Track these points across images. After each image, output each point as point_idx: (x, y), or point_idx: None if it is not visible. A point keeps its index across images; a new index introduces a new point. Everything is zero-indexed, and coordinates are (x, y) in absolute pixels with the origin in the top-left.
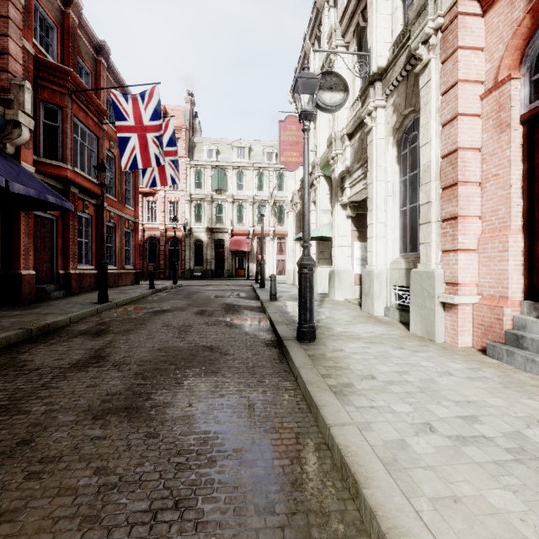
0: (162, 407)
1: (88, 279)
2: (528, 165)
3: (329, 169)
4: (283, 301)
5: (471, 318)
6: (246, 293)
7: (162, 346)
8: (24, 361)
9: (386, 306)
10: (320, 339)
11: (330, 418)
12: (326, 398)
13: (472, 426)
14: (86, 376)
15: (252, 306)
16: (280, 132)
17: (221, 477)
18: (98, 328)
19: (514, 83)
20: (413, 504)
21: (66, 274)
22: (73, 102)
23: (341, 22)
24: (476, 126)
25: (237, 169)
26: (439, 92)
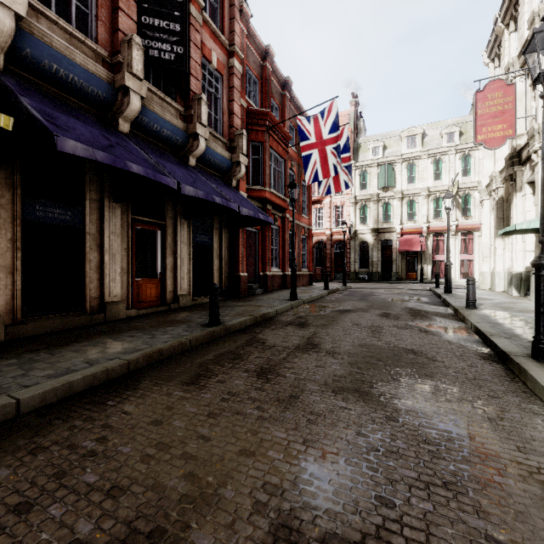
0: (389, 397)
1: (277, 279)
2: None
3: None
4: (486, 309)
5: None
6: (428, 298)
7: (361, 343)
8: (262, 339)
9: None
10: None
11: None
12: None
13: None
14: (310, 357)
15: (442, 313)
16: (477, 106)
17: (485, 478)
18: (299, 320)
19: None
20: None
21: (263, 276)
22: (269, 136)
23: None
24: None
25: (407, 161)
26: None
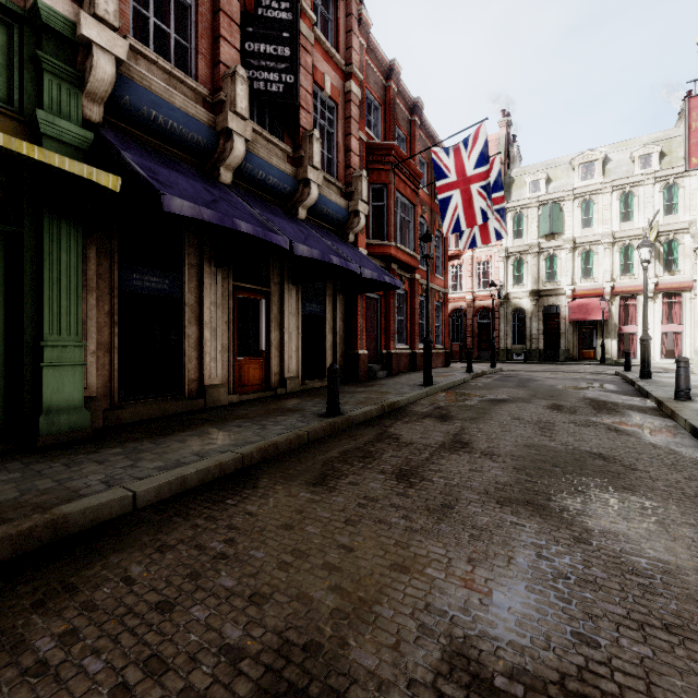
0: (575, 513)
1: (403, 359)
2: None
3: None
4: None
5: None
6: (615, 385)
7: (527, 442)
8: (395, 435)
9: None
10: None
11: None
12: None
13: None
14: (461, 459)
15: (639, 406)
16: (691, 116)
17: None
18: (438, 411)
19: None
20: None
21: (387, 354)
22: (395, 175)
23: None
24: None
25: (582, 197)
26: None
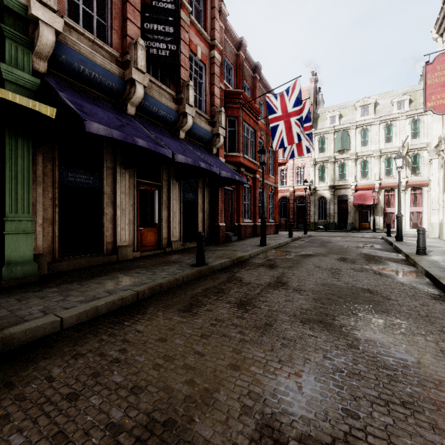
0: (349, 328)
1: (248, 229)
2: None
3: None
4: (435, 256)
5: None
6: (380, 245)
7: (323, 282)
8: (240, 277)
9: None
10: None
11: None
12: None
13: None
14: (280, 293)
15: (394, 259)
16: (426, 76)
17: (440, 401)
18: (268, 262)
19: None
20: None
21: (238, 226)
22: (243, 111)
23: None
24: None
25: (361, 127)
26: None
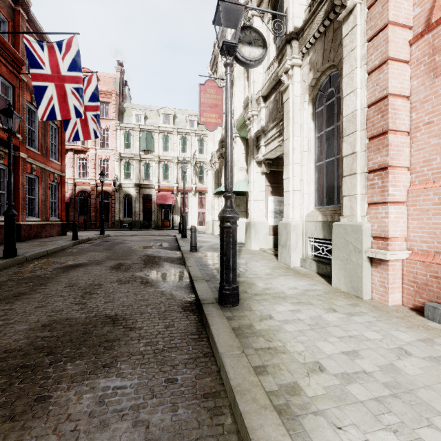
0: None
1: (3, 231)
2: None
3: (245, 130)
4: (203, 251)
5: (400, 274)
6: (168, 243)
7: (50, 319)
8: None
9: (302, 257)
10: (244, 301)
11: None
12: (270, 433)
13: None
14: None
15: (172, 258)
16: (201, 94)
17: None
18: None
19: None
20: None
21: None
22: None
23: None
24: (405, 73)
25: (163, 133)
26: (365, 38)
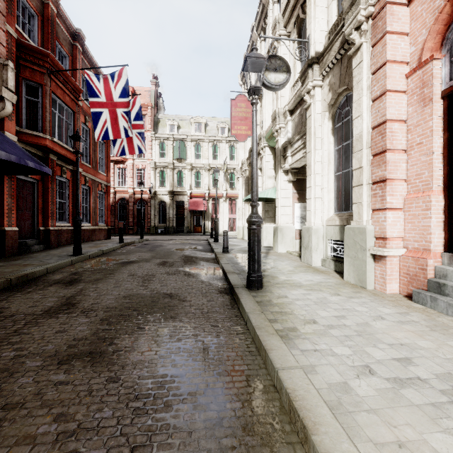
0: (124, 351)
1: (65, 234)
2: (448, 134)
3: (273, 141)
4: (234, 253)
5: (398, 268)
6: (202, 246)
7: (127, 294)
8: (1, 308)
9: (322, 258)
10: (267, 287)
11: (278, 362)
12: (273, 342)
13: (407, 368)
14: (56, 322)
15: (207, 258)
16: (232, 109)
17: (176, 421)
18: (71, 277)
19: (436, 63)
20: (360, 450)
21: (45, 230)
22: (52, 80)
23: (284, 14)
24: (402, 101)
25: (195, 141)
26: (369, 71)
